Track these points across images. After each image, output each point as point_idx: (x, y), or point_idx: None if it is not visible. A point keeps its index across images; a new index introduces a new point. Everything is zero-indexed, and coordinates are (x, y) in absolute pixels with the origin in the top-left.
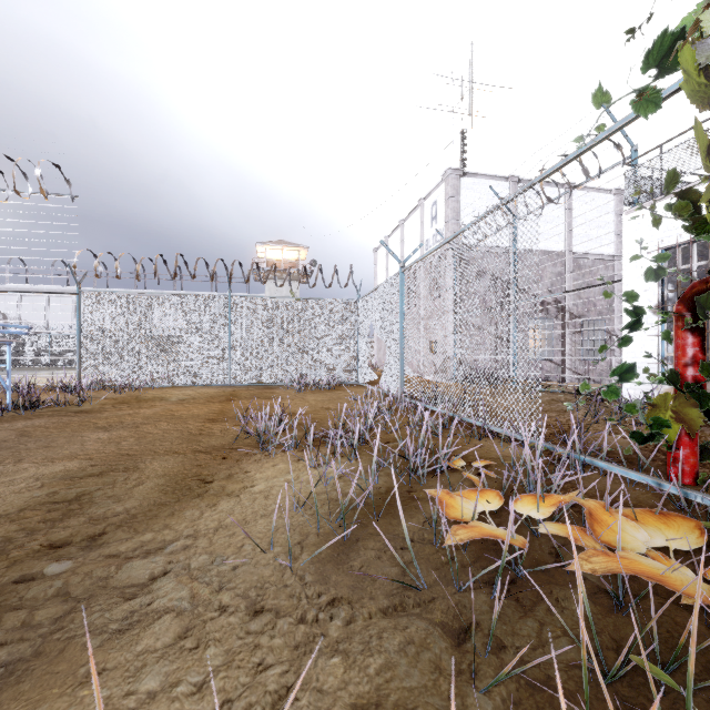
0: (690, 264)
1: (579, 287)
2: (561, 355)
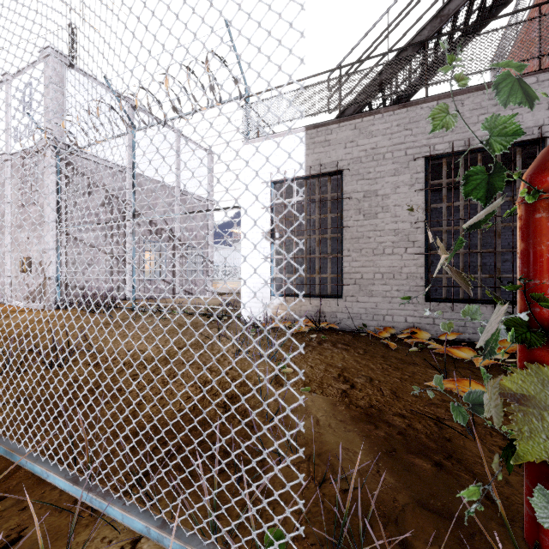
0: (294, 197)
1: (186, 219)
2: (173, 275)
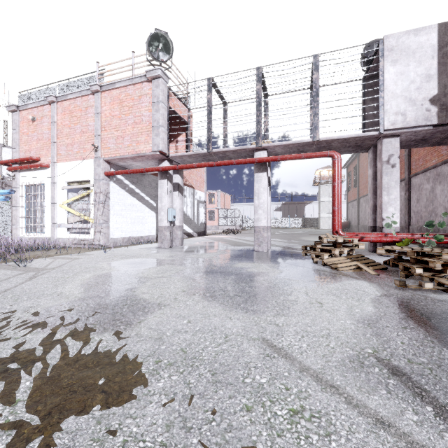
0: None
1: None
2: None
